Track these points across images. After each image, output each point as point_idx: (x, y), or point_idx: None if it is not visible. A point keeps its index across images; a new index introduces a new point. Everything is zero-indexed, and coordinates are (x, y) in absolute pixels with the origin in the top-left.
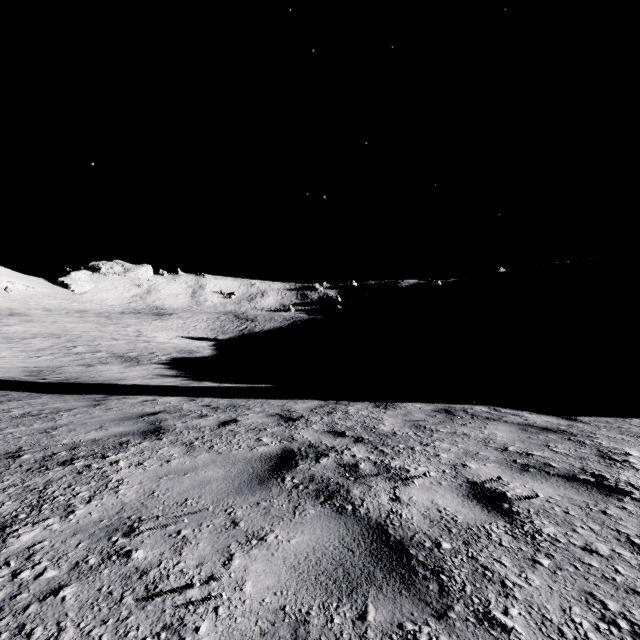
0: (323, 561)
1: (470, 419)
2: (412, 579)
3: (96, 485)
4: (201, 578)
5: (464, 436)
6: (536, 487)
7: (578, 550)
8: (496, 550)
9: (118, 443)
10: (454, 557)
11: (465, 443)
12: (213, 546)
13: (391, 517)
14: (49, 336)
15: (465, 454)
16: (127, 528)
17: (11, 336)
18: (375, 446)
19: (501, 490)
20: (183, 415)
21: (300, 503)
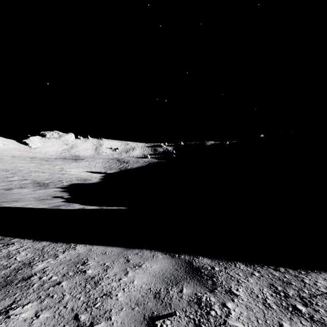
0: None
1: None
2: None
3: None
4: None
5: None
6: None
7: None
8: None
9: None
10: None
11: None
12: None
13: None
14: (1, 170)
15: None
16: None
17: None
18: None
19: None
20: None
21: None
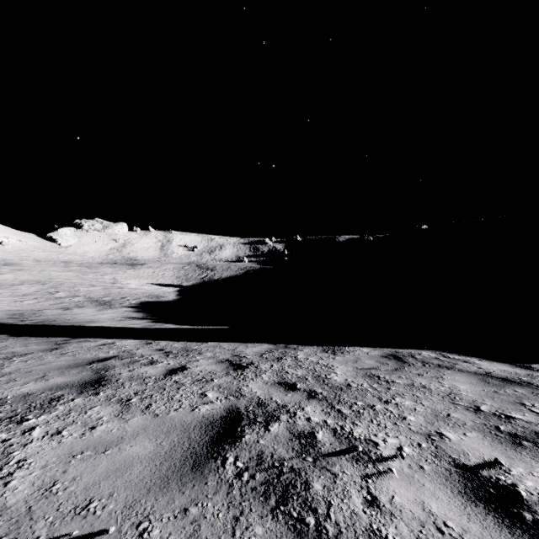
0: None
1: (422, 367)
2: None
3: None
4: None
5: (424, 390)
6: None
7: None
8: None
9: (49, 399)
10: None
11: (429, 400)
12: None
13: None
14: (35, 283)
15: (435, 416)
16: None
17: (2, 283)
18: (331, 404)
19: (506, 482)
20: (133, 361)
21: (243, 510)
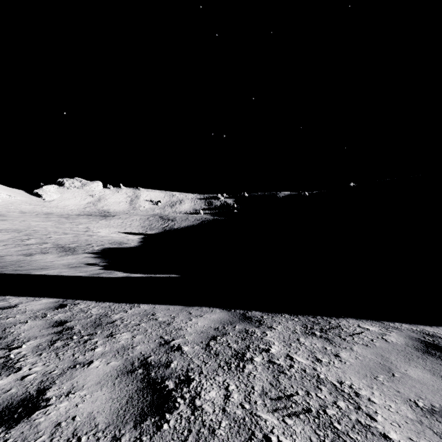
0: None
1: None
2: None
3: None
4: None
5: None
6: None
7: None
8: None
9: None
10: None
11: None
12: None
13: None
14: (12, 231)
15: None
16: None
17: None
18: None
19: None
20: None
21: None
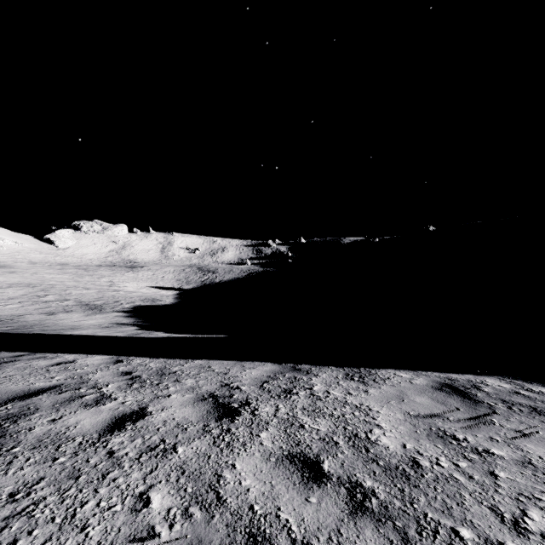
0: None
1: (512, 413)
2: None
3: None
4: None
5: None
6: None
7: None
8: None
9: None
10: None
11: None
12: None
13: None
14: (25, 286)
15: None
16: None
17: None
18: (406, 539)
19: None
20: (73, 398)
21: None
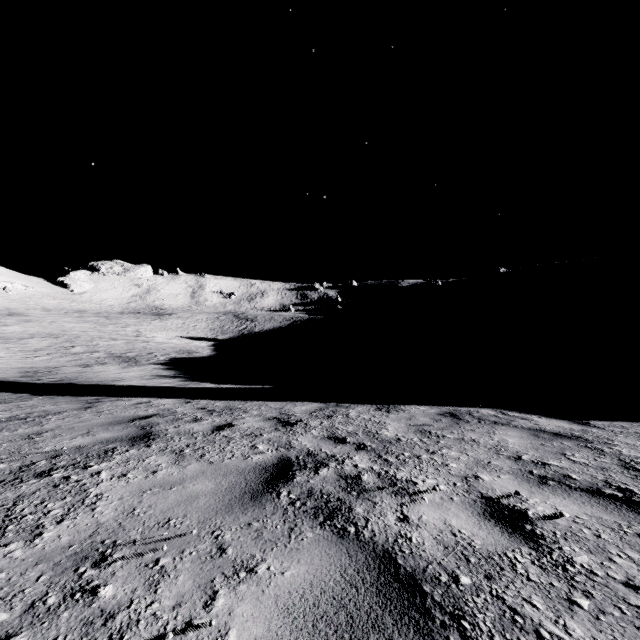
0: (322, 601)
1: (477, 423)
2: (428, 627)
3: (71, 501)
4: (177, 625)
5: (473, 443)
6: (559, 504)
7: (620, 586)
8: (524, 586)
9: (103, 451)
10: (476, 596)
11: (475, 451)
12: (194, 580)
13: (399, 542)
14: (47, 336)
15: (476, 464)
16: (98, 556)
17: (8, 336)
18: (378, 454)
19: (520, 507)
20: (176, 419)
21: (296, 524)
